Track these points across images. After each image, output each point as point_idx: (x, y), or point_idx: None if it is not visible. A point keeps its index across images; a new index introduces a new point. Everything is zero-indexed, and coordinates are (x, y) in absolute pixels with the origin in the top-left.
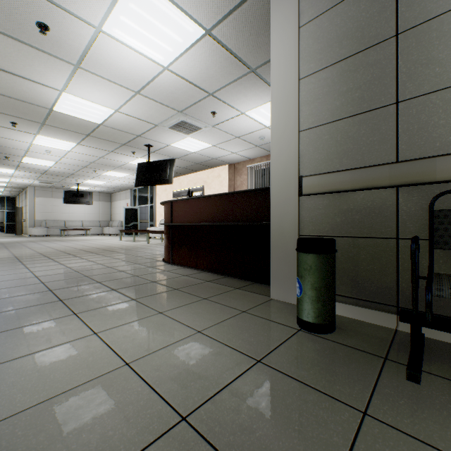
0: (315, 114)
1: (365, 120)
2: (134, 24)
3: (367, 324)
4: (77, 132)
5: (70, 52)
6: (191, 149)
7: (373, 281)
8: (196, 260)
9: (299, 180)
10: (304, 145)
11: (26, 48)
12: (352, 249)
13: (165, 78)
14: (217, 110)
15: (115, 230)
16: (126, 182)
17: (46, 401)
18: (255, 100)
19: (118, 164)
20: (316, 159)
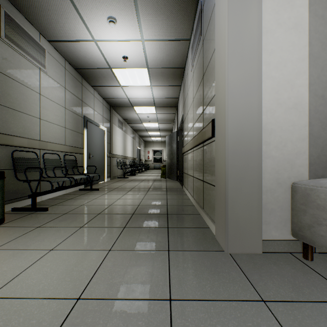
0: None
1: None
2: None
3: None
4: None
5: None
6: None
7: None
8: None
9: None
10: None
11: None
12: None
13: None
14: None
15: None
16: None
17: (92, 249)
18: None
19: None
20: None
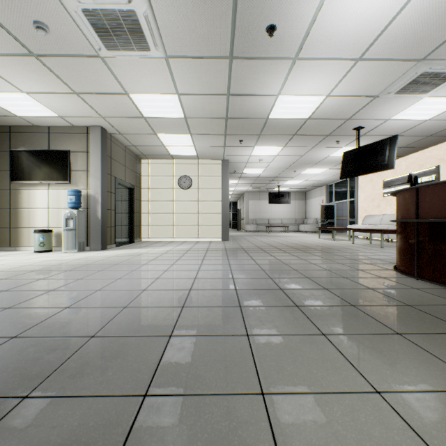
0: None
1: None
2: None
3: None
4: (285, 135)
5: (290, 45)
6: (423, 116)
7: None
8: None
9: None
10: None
11: (255, 63)
12: None
13: (409, 13)
14: None
15: (309, 227)
16: (322, 178)
17: None
18: None
19: (317, 160)
20: None
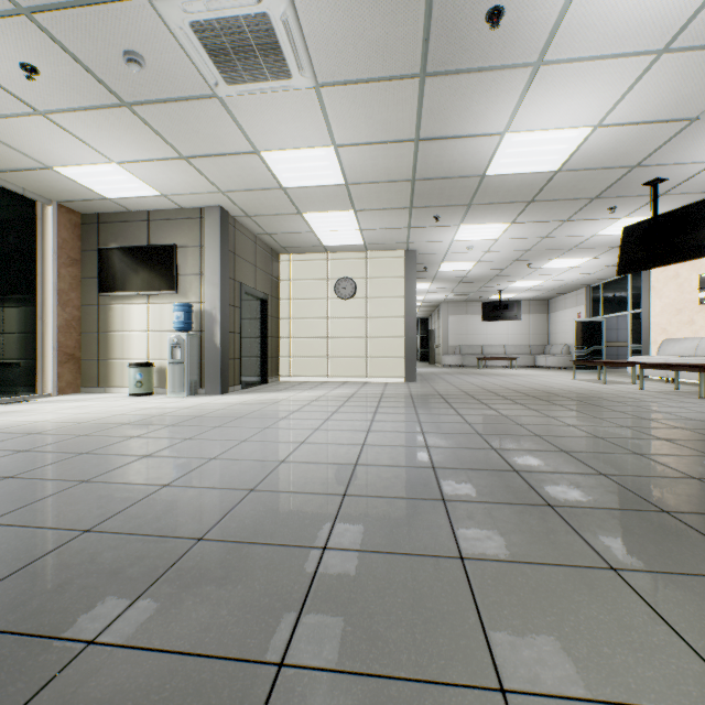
0: None
1: None
2: None
3: None
4: (514, 202)
5: (529, 40)
6: None
7: None
8: None
9: None
10: None
11: (464, 80)
12: None
13: None
14: None
15: (555, 360)
16: (579, 276)
17: None
18: None
19: (571, 243)
20: None
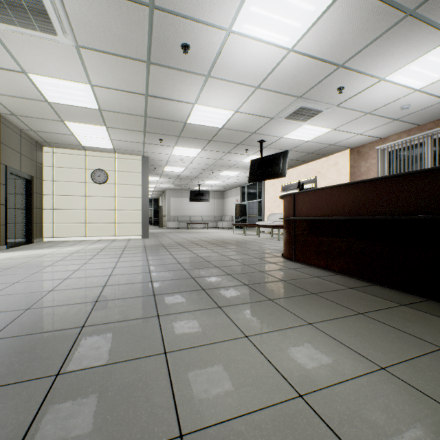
0: None
1: None
2: (263, 10)
3: None
4: (202, 139)
5: (203, 64)
6: (305, 138)
7: None
8: (326, 259)
9: None
10: None
11: (172, 72)
12: None
13: (288, 62)
14: (345, 84)
15: (227, 224)
16: (237, 180)
17: (225, 423)
18: (405, 56)
19: (231, 164)
20: None
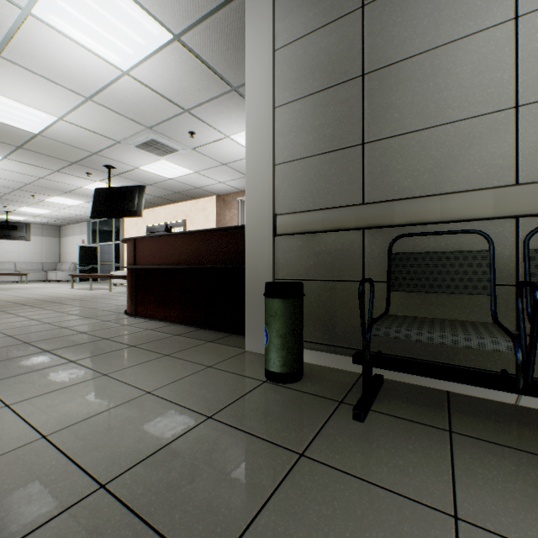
0: (290, 148)
1: (336, 159)
2: (77, 13)
3: (336, 370)
4: (3, 142)
5: None
6: (167, 175)
7: (342, 326)
8: (165, 310)
9: (274, 219)
10: (279, 180)
11: None
12: (324, 293)
13: (126, 85)
14: (196, 130)
15: (65, 274)
16: (81, 212)
17: None
18: (241, 123)
19: (67, 188)
20: (290, 196)
